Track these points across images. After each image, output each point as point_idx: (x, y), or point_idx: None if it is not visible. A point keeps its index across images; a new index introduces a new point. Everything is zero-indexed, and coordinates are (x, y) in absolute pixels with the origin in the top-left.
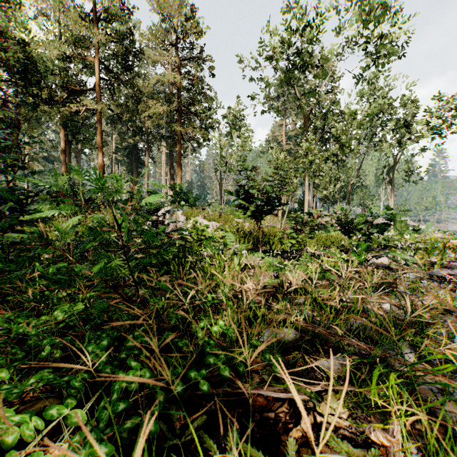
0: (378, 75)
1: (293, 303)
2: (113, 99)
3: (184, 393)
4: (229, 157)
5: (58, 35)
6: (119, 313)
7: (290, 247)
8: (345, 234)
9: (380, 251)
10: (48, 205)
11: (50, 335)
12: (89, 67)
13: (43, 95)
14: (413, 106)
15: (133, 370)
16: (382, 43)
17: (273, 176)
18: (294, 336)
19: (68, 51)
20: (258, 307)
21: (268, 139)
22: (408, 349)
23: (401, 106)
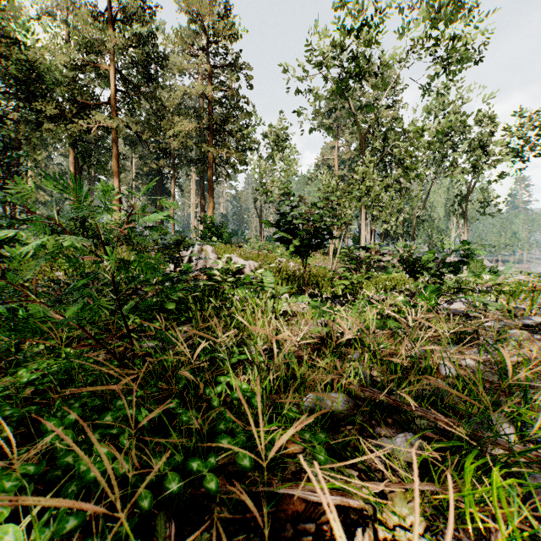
0: (449, 86)
1: (346, 360)
2: (131, 115)
3: (185, 491)
4: (270, 184)
5: (67, 39)
6: (98, 374)
7: (343, 290)
8: (410, 275)
9: (453, 296)
10: (5, 224)
11: (5, 405)
12: (103, 76)
13: (48, 109)
14: (491, 123)
15: (100, 462)
16: (453, 48)
17: (322, 202)
18: (346, 404)
19: (78, 57)
20: (300, 364)
21: (317, 164)
22: (504, 423)
23: (476, 123)
